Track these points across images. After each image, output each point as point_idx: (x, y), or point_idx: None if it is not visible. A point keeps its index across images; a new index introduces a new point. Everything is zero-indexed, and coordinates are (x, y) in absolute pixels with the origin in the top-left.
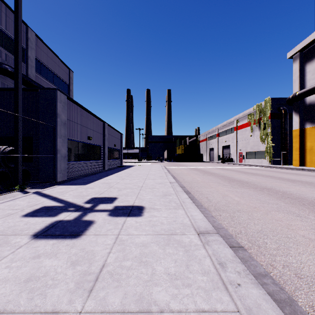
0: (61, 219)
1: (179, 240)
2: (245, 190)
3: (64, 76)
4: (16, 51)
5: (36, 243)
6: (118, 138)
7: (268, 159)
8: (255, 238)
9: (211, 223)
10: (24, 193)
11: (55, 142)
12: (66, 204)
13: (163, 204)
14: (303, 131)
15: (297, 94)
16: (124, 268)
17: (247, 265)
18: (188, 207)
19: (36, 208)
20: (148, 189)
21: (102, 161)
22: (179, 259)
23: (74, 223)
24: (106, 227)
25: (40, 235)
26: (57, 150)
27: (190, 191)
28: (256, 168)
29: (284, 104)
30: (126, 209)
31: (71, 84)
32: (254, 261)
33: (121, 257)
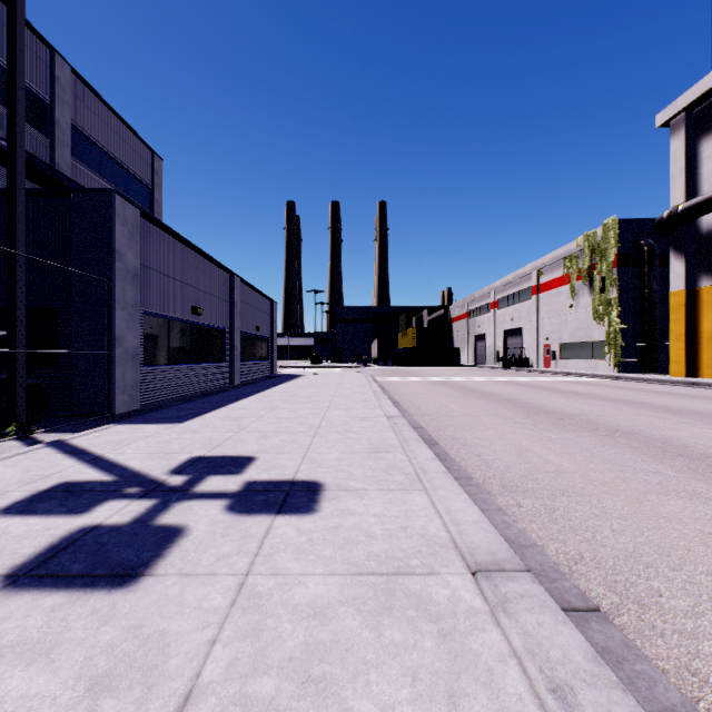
0: (98, 521)
1: (421, 594)
2: (571, 436)
3: (140, 167)
4: (12, 97)
5: (3, 605)
6: (265, 312)
7: (613, 359)
8: (624, 578)
9: (500, 529)
10: (28, 443)
11: (112, 320)
12: (121, 478)
13: (372, 475)
14: (695, 294)
15: (679, 209)
16: (252, 707)
17: (625, 677)
18: (438, 487)
19: (41, 489)
20: (333, 433)
21: (228, 364)
22: (426, 667)
23: (128, 536)
24: (216, 547)
25: (24, 574)
26: (116, 338)
27: (436, 439)
28: (585, 380)
29: (648, 232)
30: (274, 492)
31: (156, 188)
32: (644, 662)
33: (246, 661)
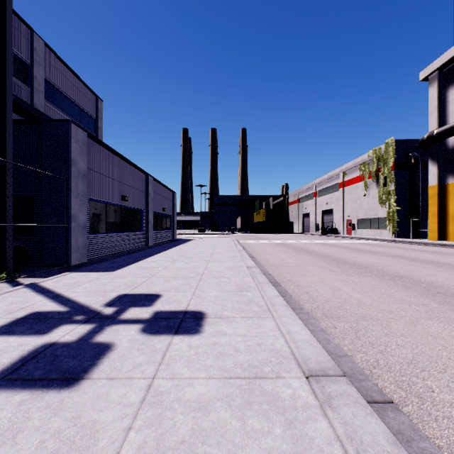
0: (55, 340)
1: (272, 393)
2: (367, 280)
3: (88, 106)
4: (3, 59)
5: None
6: (169, 199)
7: (391, 229)
8: (407, 378)
9: (323, 344)
10: (13, 285)
11: (69, 205)
12: (72, 309)
13: (238, 307)
14: (444, 188)
15: (434, 133)
16: None
17: (413, 453)
18: (281, 315)
19: (18, 317)
20: (212, 278)
21: (144, 232)
22: (276, 448)
23: (75, 350)
24: (133, 358)
25: (2, 378)
26: (72, 216)
27: (279, 281)
28: (374, 242)
29: (414, 148)
30: (173, 319)
31: (99, 119)
32: (426, 441)
33: (151, 444)
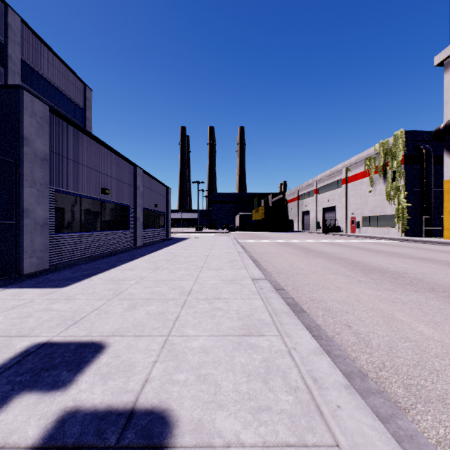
0: None
1: None
2: (419, 298)
3: (75, 94)
4: None
5: None
6: (162, 194)
7: (401, 227)
8: None
9: None
10: None
11: (19, 195)
12: None
13: (247, 391)
14: None
15: None
16: None
17: None
18: (358, 440)
19: None
20: (203, 302)
21: (132, 231)
22: None
23: None
24: None
25: None
26: (24, 210)
27: (298, 301)
28: (384, 242)
29: (425, 140)
30: None
31: (87, 109)
32: None
33: None
